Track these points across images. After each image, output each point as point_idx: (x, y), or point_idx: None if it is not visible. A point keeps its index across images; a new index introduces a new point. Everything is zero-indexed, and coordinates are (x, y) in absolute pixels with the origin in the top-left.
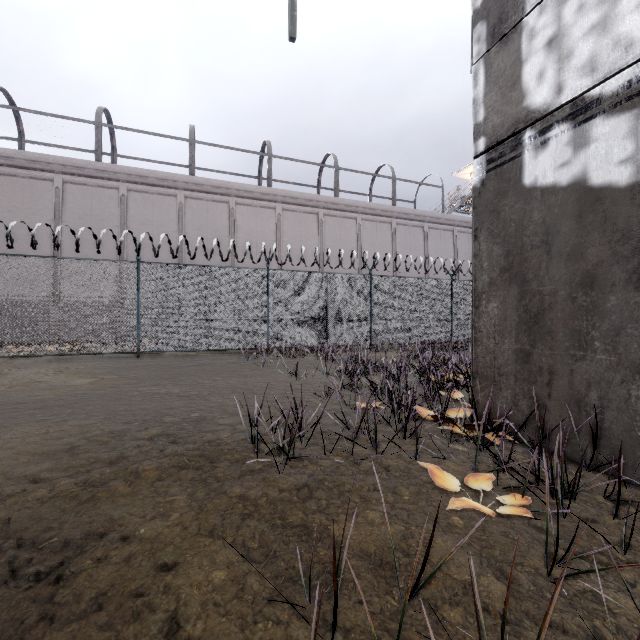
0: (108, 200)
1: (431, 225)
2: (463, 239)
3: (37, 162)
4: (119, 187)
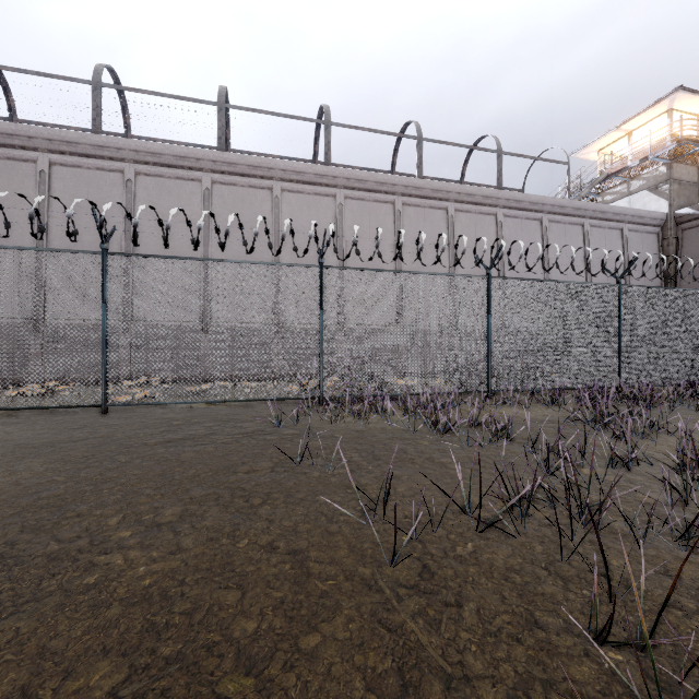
0: (110, 187)
1: (552, 217)
2: (597, 236)
3: (15, 136)
4: (124, 169)
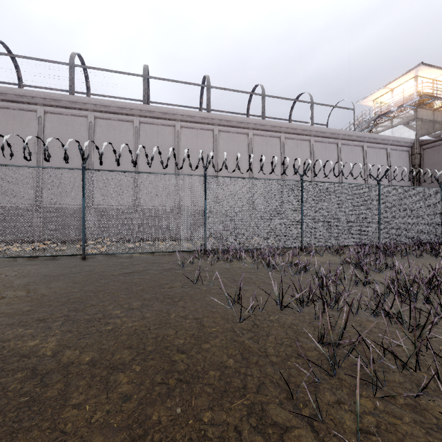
0: (79, 126)
1: (344, 142)
2: (371, 153)
3: (24, 96)
4: (88, 115)
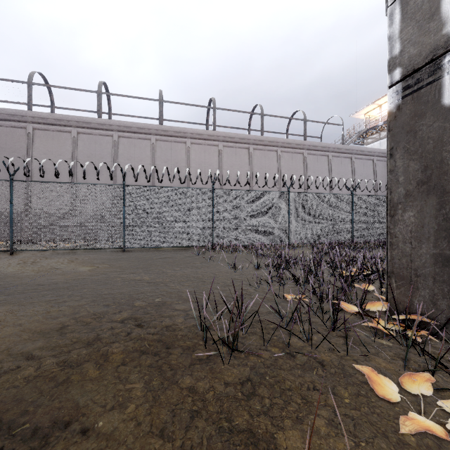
0: (106, 144)
1: (334, 154)
2: (359, 164)
3: (61, 120)
4: (113, 135)
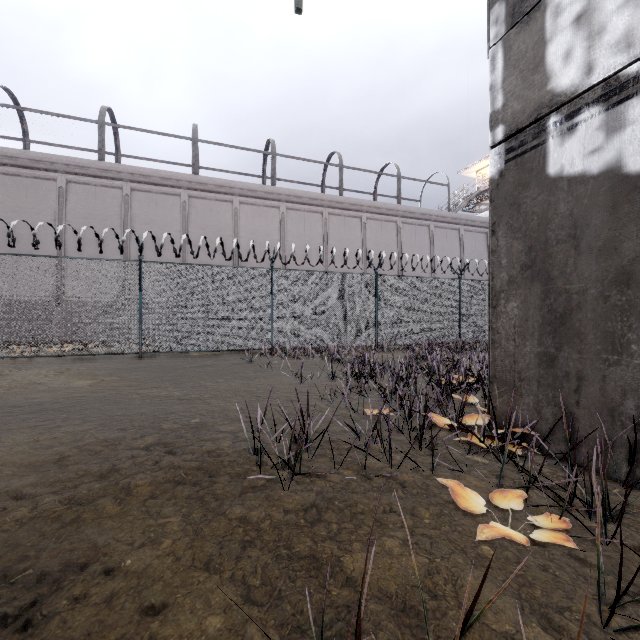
0: (111, 200)
1: (437, 224)
2: (469, 238)
3: (41, 162)
4: (122, 186)
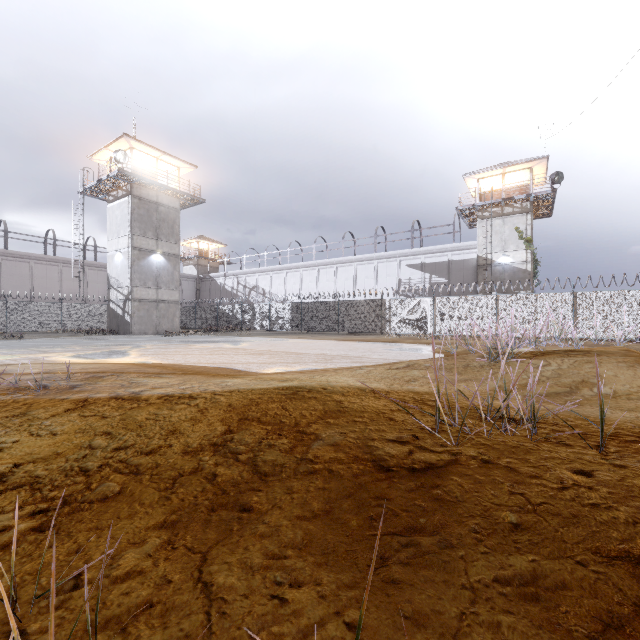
0: None
1: None
2: None
3: None
4: None
